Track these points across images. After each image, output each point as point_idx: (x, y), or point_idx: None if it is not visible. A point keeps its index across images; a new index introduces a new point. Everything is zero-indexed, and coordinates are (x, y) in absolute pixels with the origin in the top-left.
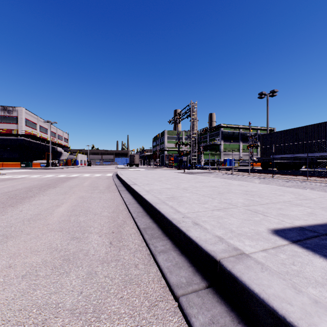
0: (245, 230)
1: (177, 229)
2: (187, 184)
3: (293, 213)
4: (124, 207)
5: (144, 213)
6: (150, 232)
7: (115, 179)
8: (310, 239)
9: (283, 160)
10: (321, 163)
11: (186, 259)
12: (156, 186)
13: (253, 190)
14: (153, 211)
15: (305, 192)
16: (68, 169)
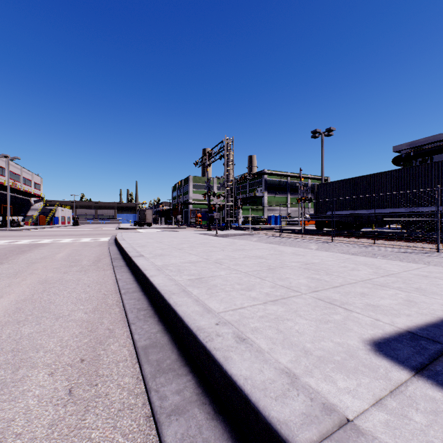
0: (328, 348)
1: (206, 353)
2: (222, 253)
3: (385, 302)
4: (116, 298)
5: (150, 311)
6: (156, 357)
7: (111, 247)
8: (439, 362)
9: (342, 218)
10: (386, 221)
11: (225, 429)
12: (173, 258)
13: (315, 262)
14: (164, 308)
15: (382, 264)
16: (38, 230)
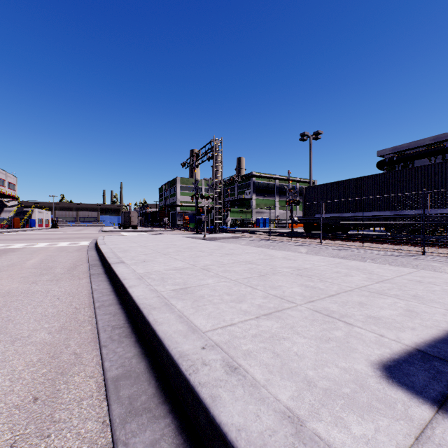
0: (334, 376)
1: (190, 389)
2: (210, 258)
3: (385, 313)
4: (89, 313)
5: (127, 329)
6: (129, 393)
7: (90, 252)
8: None
9: (330, 221)
10: (372, 224)
11: None
12: (157, 264)
13: (307, 267)
14: (143, 326)
15: (374, 268)
16: (11, 234)
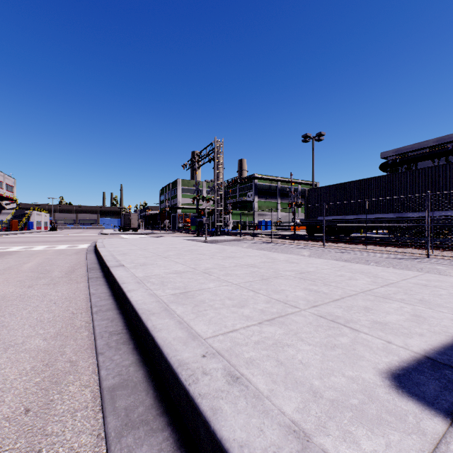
0: (340, 386)
1: (189, 401)
2: (211, 262)
3: (392, 318)
4: (86, 318)
5: (125, 335)
6: (126, 404)
7: (89, 255)
8: None
9: (332, 223)
10: (375, 227)
11: None
12: (157, 268)
13: (311, 271)
14: (141, 332)
15: (378, 271)
16: (9, 236)
